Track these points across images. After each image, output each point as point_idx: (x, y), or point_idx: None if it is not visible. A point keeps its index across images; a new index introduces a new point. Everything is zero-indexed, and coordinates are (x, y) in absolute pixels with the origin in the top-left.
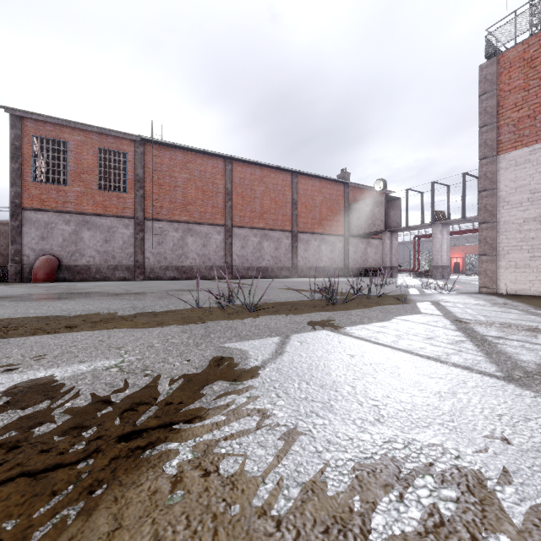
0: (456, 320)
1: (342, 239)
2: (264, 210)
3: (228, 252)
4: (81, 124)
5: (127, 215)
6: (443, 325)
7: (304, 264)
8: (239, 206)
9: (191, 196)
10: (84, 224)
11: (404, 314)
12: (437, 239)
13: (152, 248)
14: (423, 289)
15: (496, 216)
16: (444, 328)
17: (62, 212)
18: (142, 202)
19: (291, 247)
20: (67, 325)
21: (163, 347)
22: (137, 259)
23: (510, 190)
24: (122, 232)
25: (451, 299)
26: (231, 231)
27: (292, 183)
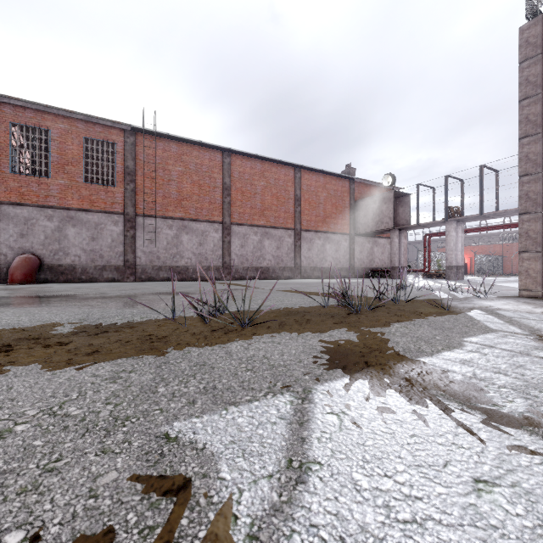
0: None
1: (348, 238)
2: (265, 206)
3: (226, 251)
4: (65, 111)
5: (116, 211)
6: None
7: (308, 264)
8: (238, 202)
9: (186, 191)
10: (68, 220)
11: (470, 331)
12: (451, 237)
13: (143, 247)
14: (451, 292)
15: (541, 205)
16: None
17: (44, 207)
18: (133, 197)
19: (293, 246)
20: None
21: (24, 440)
22: (127, 258)
23: None
24: (111, 229)
25: (502, 306)
26: (229, 228)
27: (294, 178)
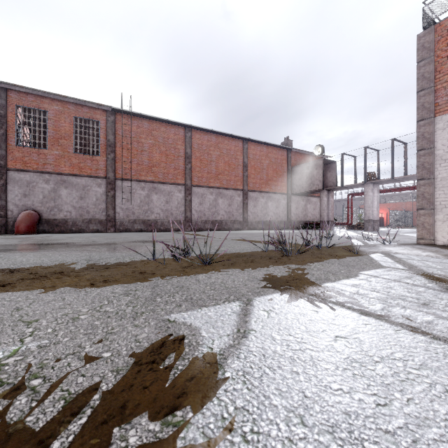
0: (429, 276)
1: (286, 197)
2: (219, 171)
3: (188, 208)
4: (59, 96)
5: (99, 176)
6: (422, 284)
7: (253, 218)
8: (197, 168)
9: (156, 159)
10: (61, 183)
11: (366, 267)
12: (369, 196)
13: (121, 204)
14: (364, 240)
15: (434, 173)
16: (427, 287)
17: (43, 172)
18: (113, 164)
19: (242, 203)
20: (2, 282)
21: (88, 321)
22: (108, 213)
23: (447, 149)
24: (96, 190)
25: (399, 250)
26: (190, 189)
27: (243, 149)
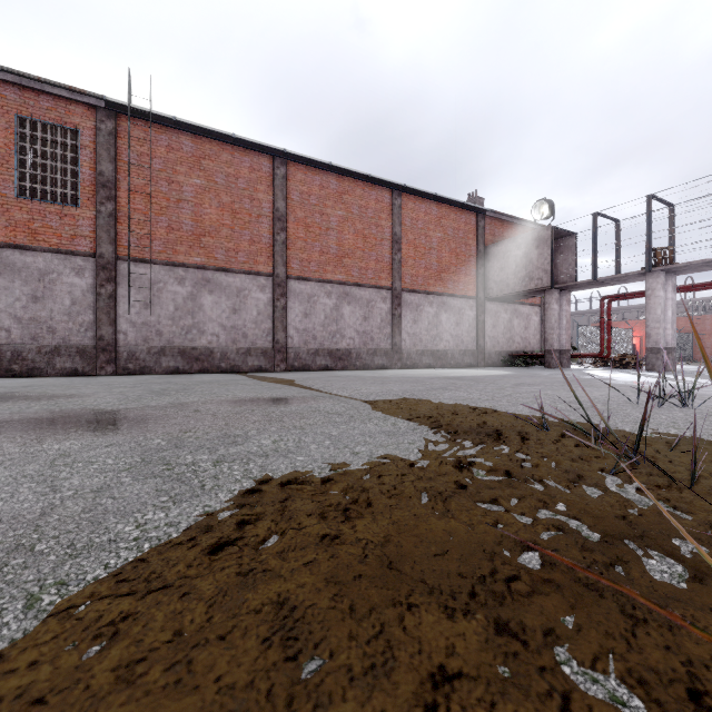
0: None
1: (474, 304)
2: (343, 250)
3: (280, 323)
4: None
5: (79, 250)
6: None
7: (413, 344)
8: (300, 242)
9: (210, 220)
10: None
11: None
12: (657, 299)
13: (128, 314)
14: None
15: None
16: None
17: None
18: (111, 226)
19: (390, 315)
20: None
21: None
22: (100, 333)
23: None
24: (71, 283)
25: None
26: (284, 285)
27: (391, 207)
